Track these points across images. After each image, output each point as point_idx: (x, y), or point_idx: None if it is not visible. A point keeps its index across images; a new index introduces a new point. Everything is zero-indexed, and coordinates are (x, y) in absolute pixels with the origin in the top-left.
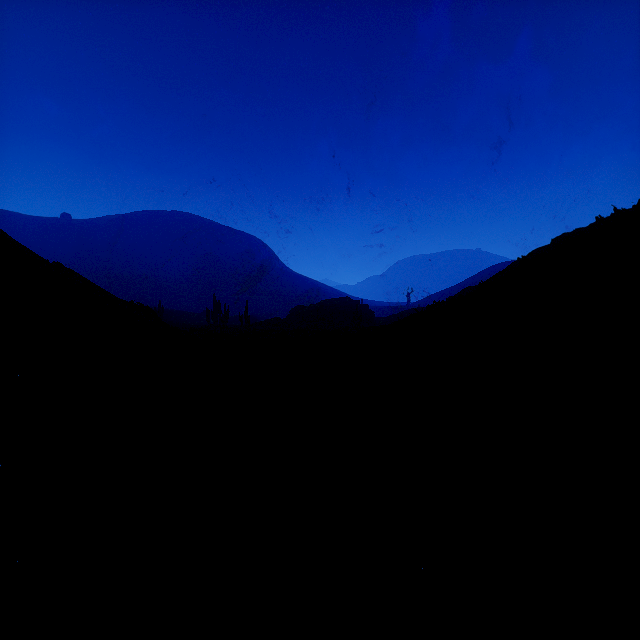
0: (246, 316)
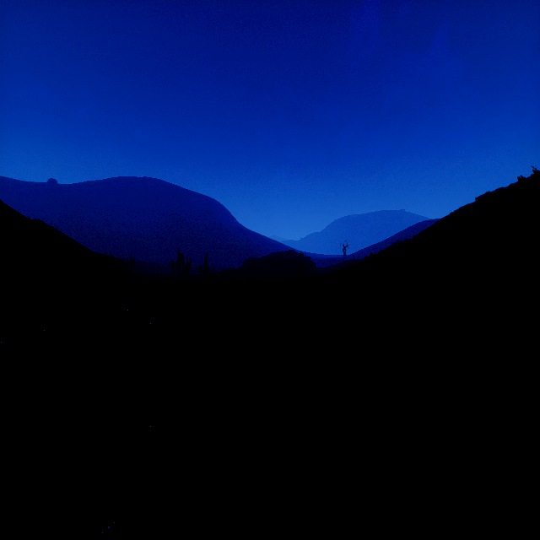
0: (205, 266)
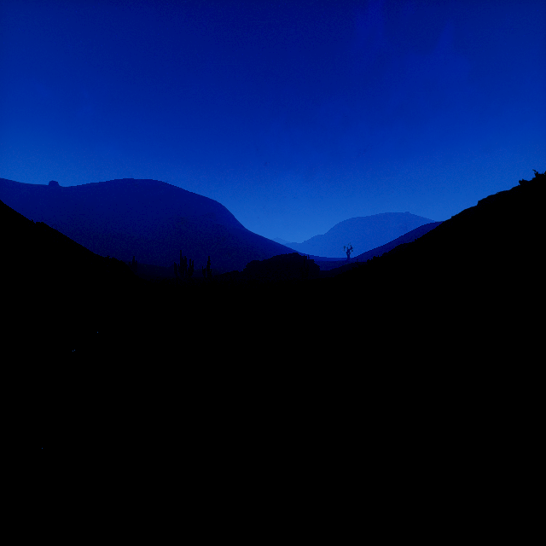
0: (208, 269)
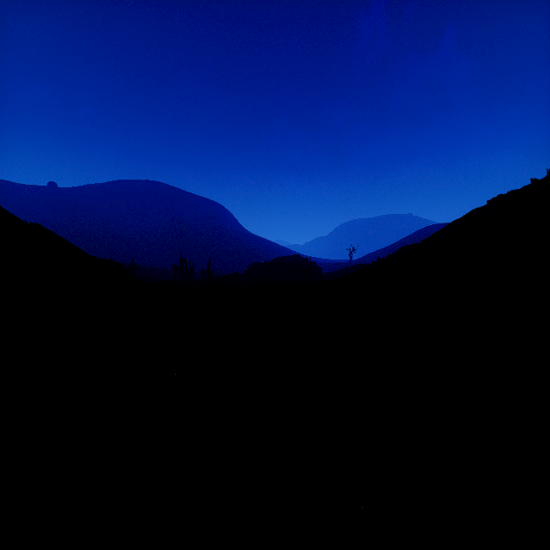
0: (208, 271)
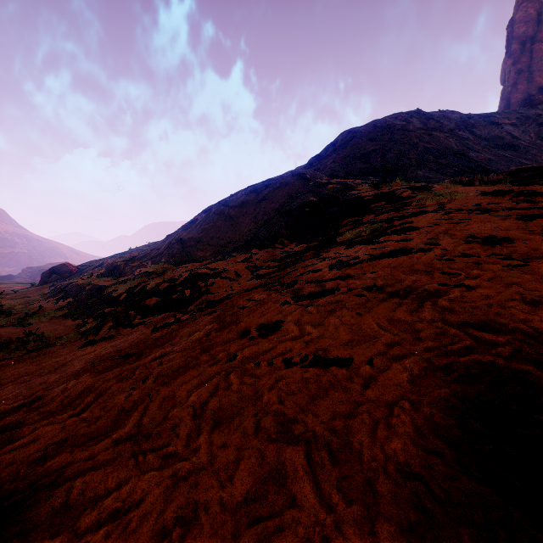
0: None
